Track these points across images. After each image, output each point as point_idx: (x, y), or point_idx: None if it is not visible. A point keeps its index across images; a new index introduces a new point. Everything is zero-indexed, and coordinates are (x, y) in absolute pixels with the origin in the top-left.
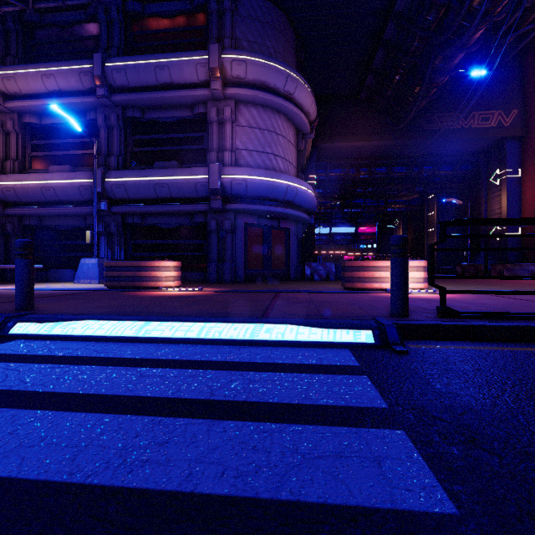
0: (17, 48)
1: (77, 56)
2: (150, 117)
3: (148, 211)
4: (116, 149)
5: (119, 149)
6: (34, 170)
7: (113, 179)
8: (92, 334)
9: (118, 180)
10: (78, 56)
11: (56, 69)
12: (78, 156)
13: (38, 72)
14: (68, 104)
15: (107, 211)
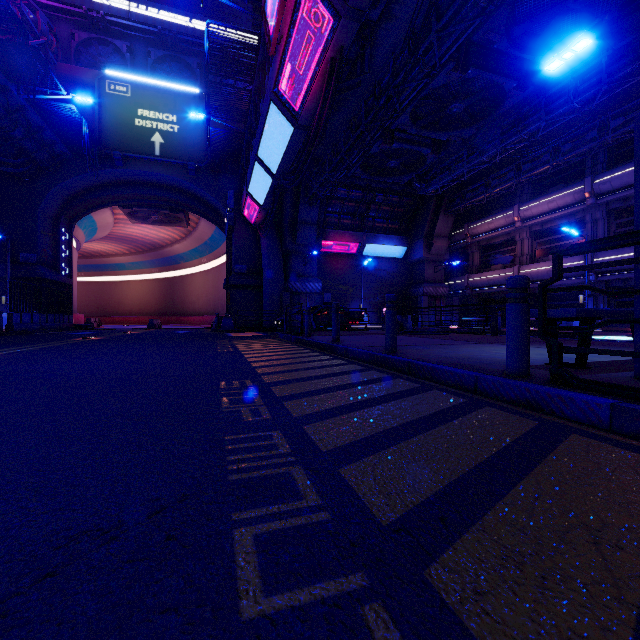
0: (527, 187)
1: (567, 177)
2: (631, 203)
3: (630, 277)
4: (600, 235)
5: (603, 234)
6: (538, 259)
7: (599, 259)
8: (618, 339)
9: (603, 259)
10: (569, 176)
11: (556, 197)
12: (568, 244)
13: (544, 202)
14: (563, 214)
15: (594, 281)
